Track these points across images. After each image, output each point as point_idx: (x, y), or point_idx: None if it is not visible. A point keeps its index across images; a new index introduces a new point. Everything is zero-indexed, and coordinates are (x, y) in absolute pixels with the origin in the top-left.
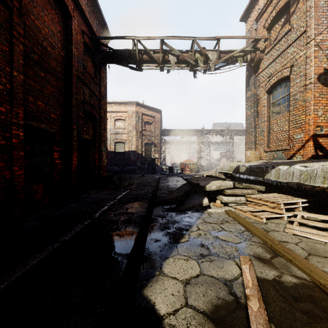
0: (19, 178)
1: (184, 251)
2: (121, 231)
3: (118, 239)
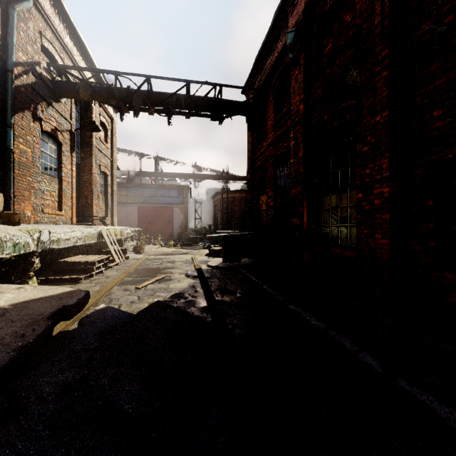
0: (383, 249)
1: (174, 290)
2: (232, 298)
3: (229, 293)
